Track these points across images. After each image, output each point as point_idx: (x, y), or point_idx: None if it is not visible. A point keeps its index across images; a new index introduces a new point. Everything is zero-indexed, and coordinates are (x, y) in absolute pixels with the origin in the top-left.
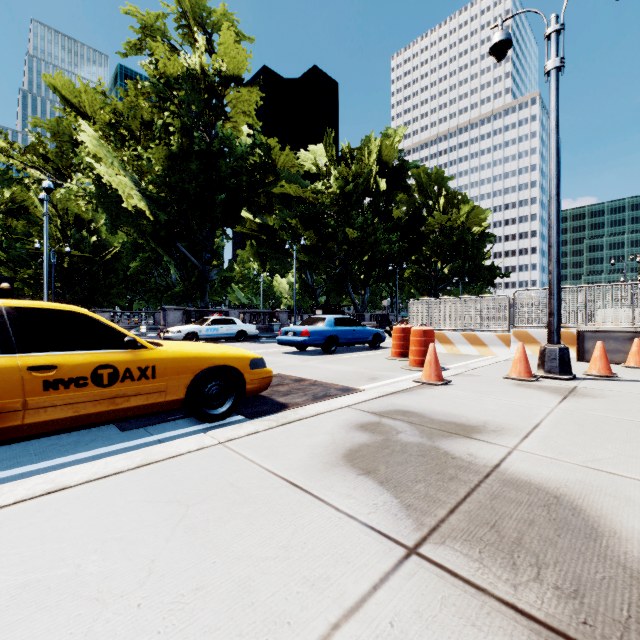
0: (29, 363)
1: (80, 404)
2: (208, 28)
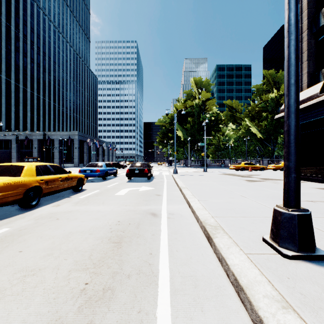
0: None
1: None
2: (275, 80)
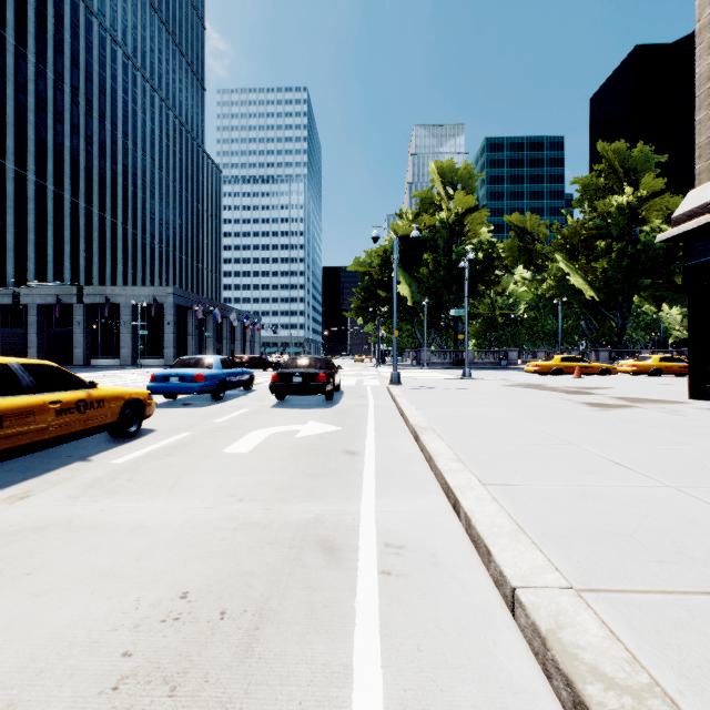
0: (676, 364)
1: (682, 371)
2: (627, 166)
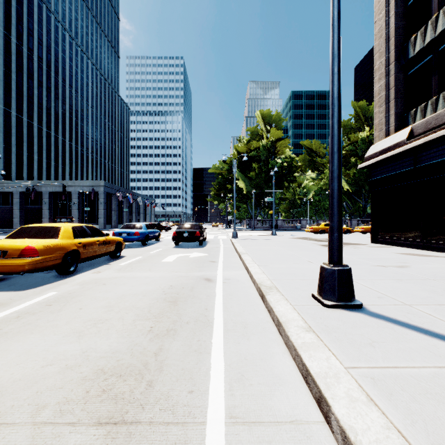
0: None
1: None
2: (367, 115)
